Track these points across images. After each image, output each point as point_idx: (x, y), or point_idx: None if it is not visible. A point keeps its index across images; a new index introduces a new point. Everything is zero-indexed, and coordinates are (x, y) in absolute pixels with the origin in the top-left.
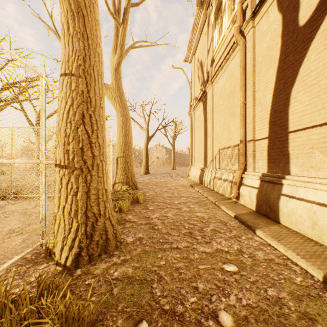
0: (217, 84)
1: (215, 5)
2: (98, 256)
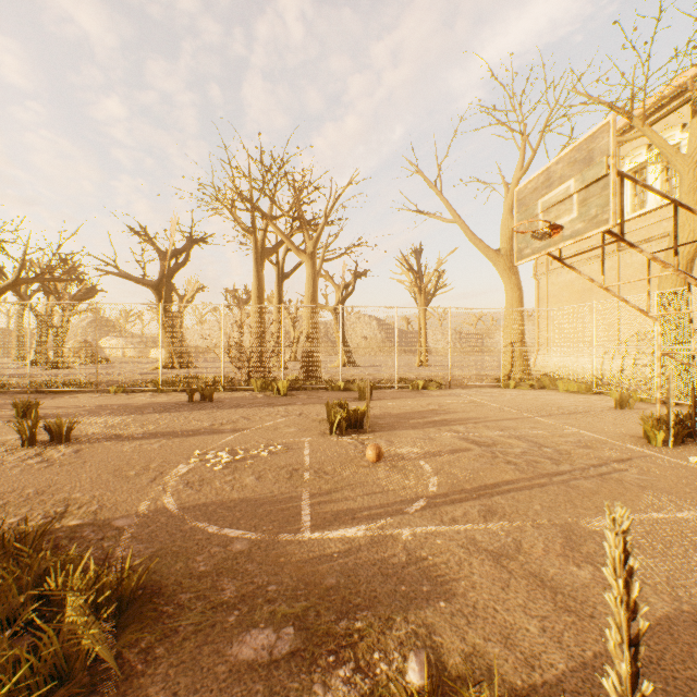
0: (633, 255)
1: (633, 164)
2: None
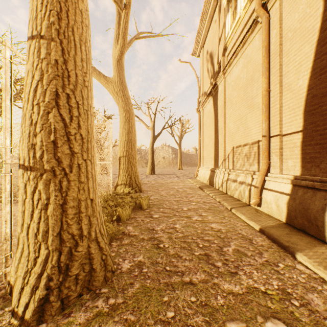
0: (231, 74)
1: None
2: (78, 297)
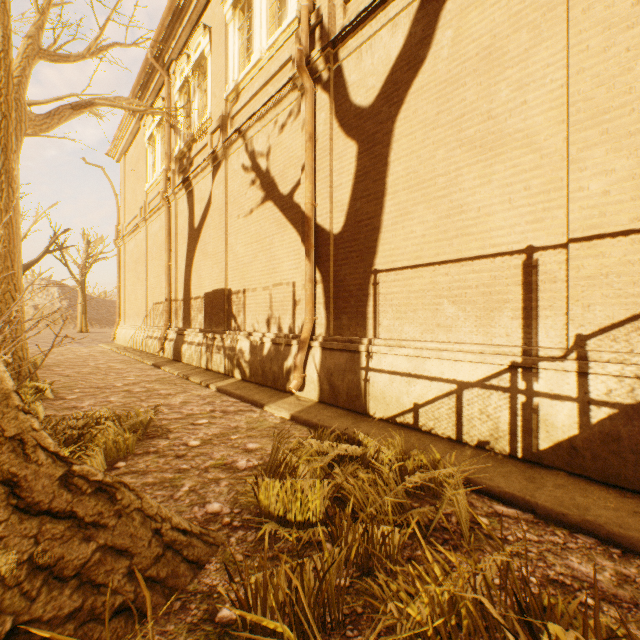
0: (152, 225)
1: (149, 133)
2: None
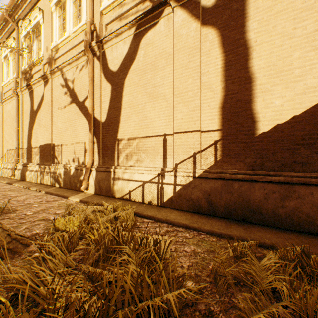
0: (7, 106)
1: (5, 54)
2: None
